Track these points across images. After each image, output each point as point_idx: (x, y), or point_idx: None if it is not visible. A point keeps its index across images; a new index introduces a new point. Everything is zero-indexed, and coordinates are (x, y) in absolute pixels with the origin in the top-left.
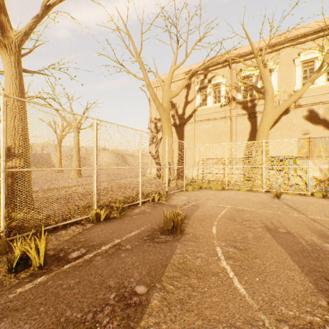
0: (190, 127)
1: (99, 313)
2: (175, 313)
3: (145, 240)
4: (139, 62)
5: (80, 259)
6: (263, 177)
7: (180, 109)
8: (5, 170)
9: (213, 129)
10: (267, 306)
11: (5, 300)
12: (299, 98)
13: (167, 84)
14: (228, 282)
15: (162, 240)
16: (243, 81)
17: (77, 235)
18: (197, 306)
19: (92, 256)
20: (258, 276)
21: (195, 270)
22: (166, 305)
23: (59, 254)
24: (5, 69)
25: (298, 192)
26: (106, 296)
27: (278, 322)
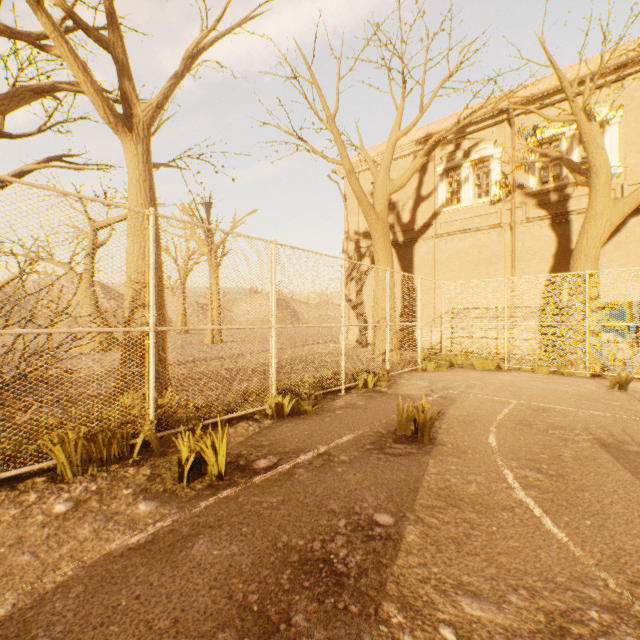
0: (426, 246)
1: (329, 543)
2: (449, 554)
3: (370, 450)
4: (333, 132)
5: (274, 471)
6: (588, 345)
7: (406, 212)
8: (155, 329)
9: (474, 249)
10: (610, 562)
11: (191, 515)
12: None
13: (384, 168)
14: (533, 523)
15: (399, 452)
16: (540, 150)
17: (254, 436)
18: (483, 550)
19: (289, 467)
20: (589, 518)
21: (469, 500)
22: (431, 543)
23: (239, 462)
24: (130, 166)
25: None
26: (332, 523)
27: (633, 585)
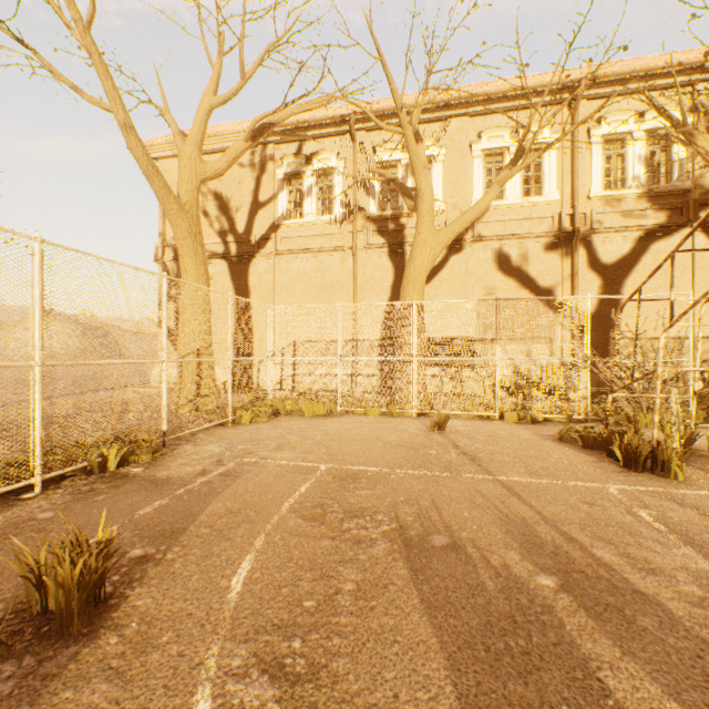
0: (265, 264)
1: None
2: None
3: None
4: (89, 50)
5: None
6: (415, 382)
7: (241, 219)
8: None
9: (318, 273)
10: None
11: None
12: (480, 224)
13: (193, 141)
14: None
15: None
16: (378, 170)
17: None
18: None
19: None
20: None
21: None
22: None
23: None
24: None
25: (478, 413)
26: None
27: None
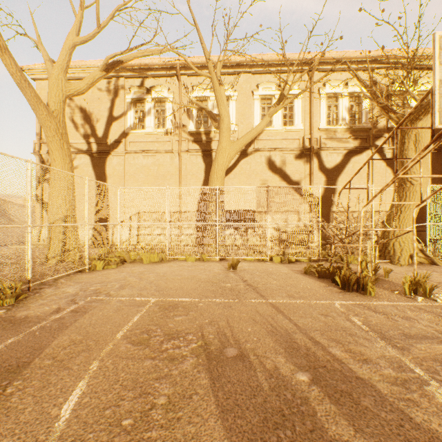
0: (118, 159)
1: None
2: None
3: None
4: None
5: None
6: (218, 238)
7: (100, 127)
8: None
9: (155, 166)
10: None
11: None
12: (258, 140)
13: (59, 66)
14: None
15: None
16: (195, 101)
17: None
18: None
19: None
20: None
21: None
22: None
23: None
24: None
25: (257, 257)
26: None
27: None
